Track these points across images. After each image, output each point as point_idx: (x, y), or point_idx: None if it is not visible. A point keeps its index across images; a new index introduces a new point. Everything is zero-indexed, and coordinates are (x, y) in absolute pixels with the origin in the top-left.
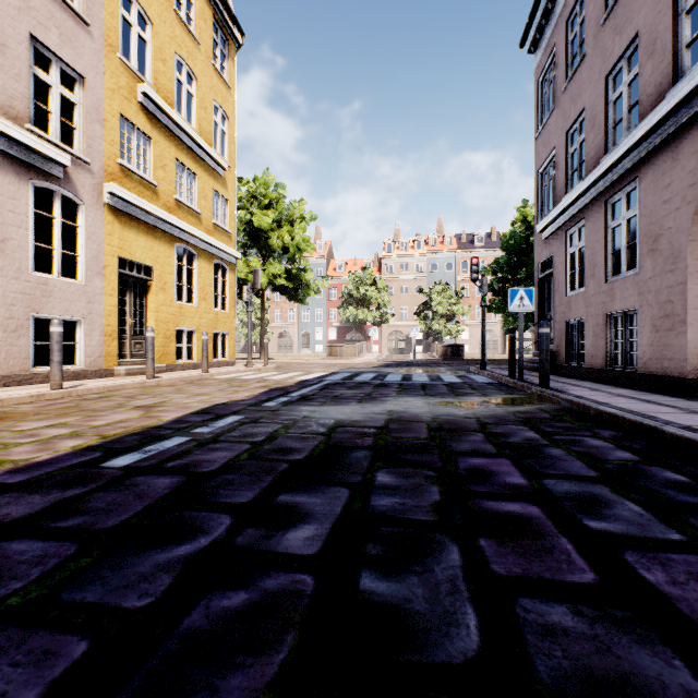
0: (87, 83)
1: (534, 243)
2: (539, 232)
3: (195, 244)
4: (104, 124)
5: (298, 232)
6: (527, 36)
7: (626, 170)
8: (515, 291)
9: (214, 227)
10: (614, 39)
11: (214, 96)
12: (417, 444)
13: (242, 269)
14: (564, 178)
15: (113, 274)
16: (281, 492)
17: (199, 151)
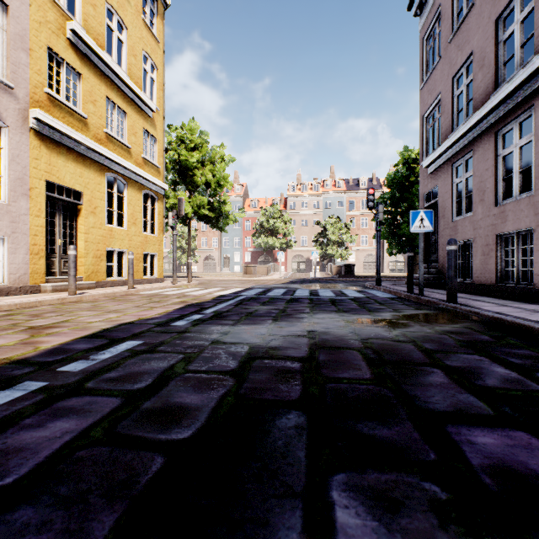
0: (11, 11)
1: (420, 178)
2: (425, 167)
3: (125, 175)
4: (29, 53)
5: (218, 170)
6: None
7: (521, 100)
8: (416, 213)
9: (143, 161)
10: None
11: (143, 46)
12: (366, 394)
13: (171, 201)
14: (450, 117)
15: (40, 196)
16: None
17: (128, 92)
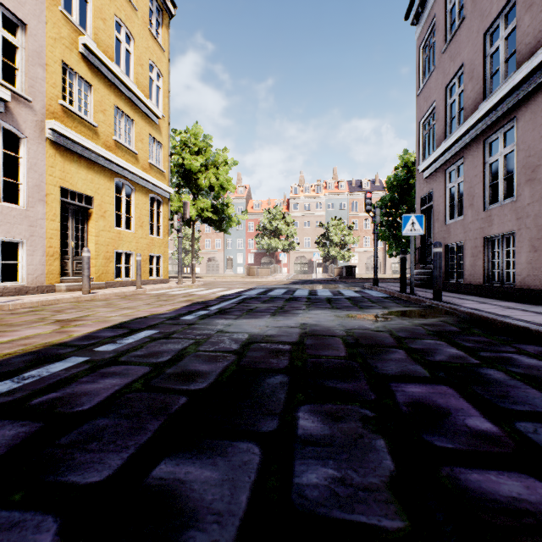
0: (29, 29)
1: (417, 182)
2: (421, 172)
3: (133, 180)
4: (46, 68)
5: (222, 174)
6: (411, 10)
7: (504, 112)
8: (407, 217)
9: (150, 166)
10: (492, 0)
11: (150, 56)
12: (338, 365)
13: (175, 204)
14: (444, 125)
15: (55, 201)
16: (164, 455)
17: (136, 100)
